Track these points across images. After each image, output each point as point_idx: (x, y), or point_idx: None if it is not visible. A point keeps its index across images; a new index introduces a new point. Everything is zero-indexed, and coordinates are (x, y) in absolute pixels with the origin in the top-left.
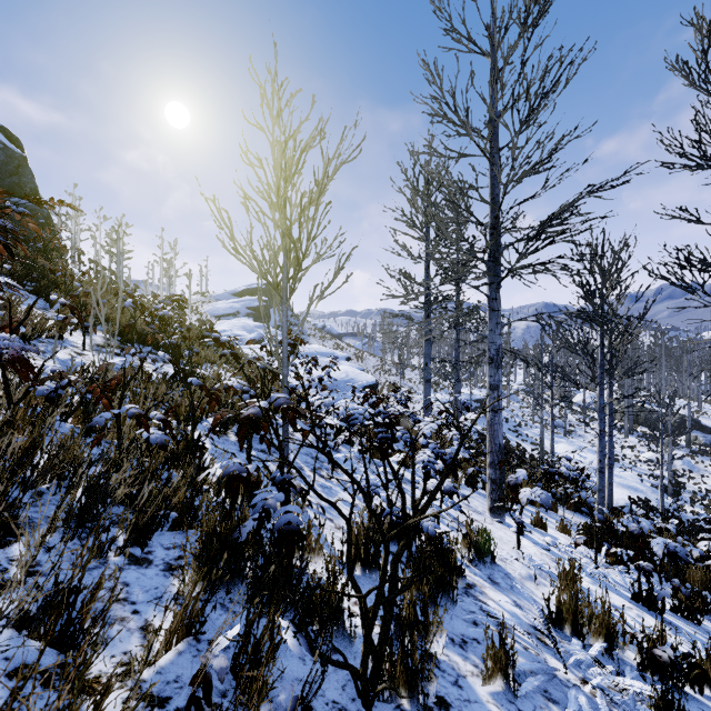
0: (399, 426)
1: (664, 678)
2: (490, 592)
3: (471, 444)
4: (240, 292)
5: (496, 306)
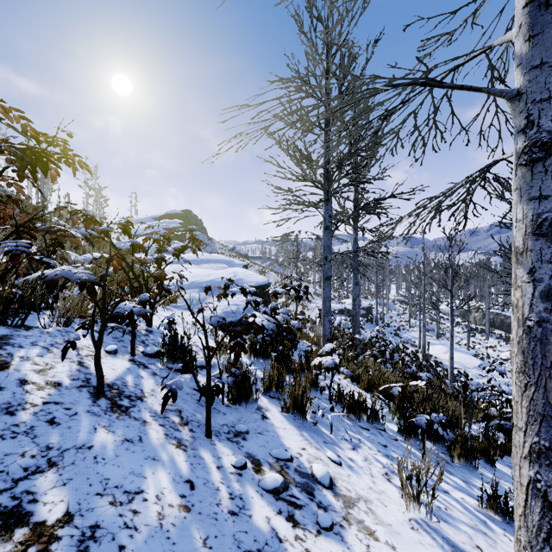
0: None
1: None
2: None
3: (373, 352)
4: (160, 217)
5: None
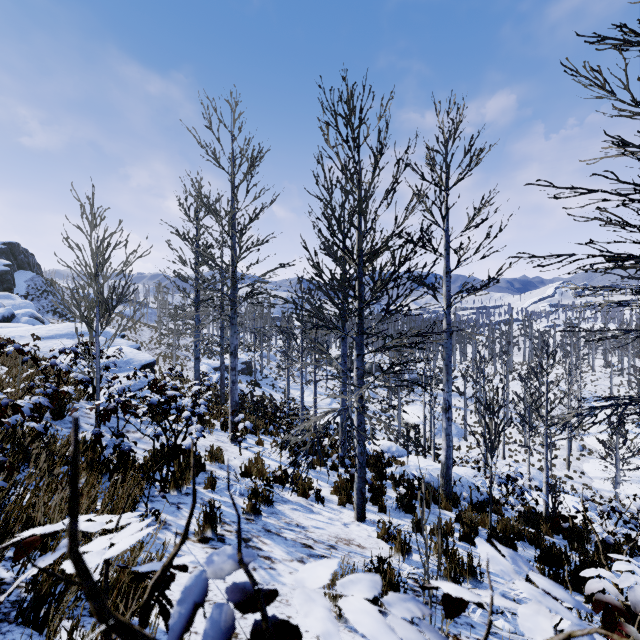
0: (173, 402)
1: (281, 483)
2: (218, 472)
3: None
4: None
5: (234, 322)
